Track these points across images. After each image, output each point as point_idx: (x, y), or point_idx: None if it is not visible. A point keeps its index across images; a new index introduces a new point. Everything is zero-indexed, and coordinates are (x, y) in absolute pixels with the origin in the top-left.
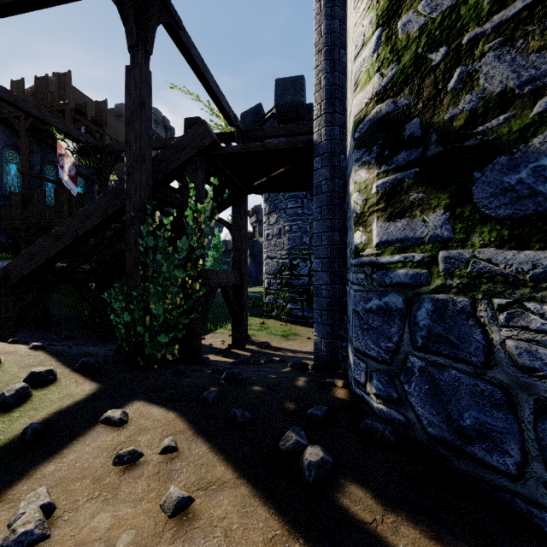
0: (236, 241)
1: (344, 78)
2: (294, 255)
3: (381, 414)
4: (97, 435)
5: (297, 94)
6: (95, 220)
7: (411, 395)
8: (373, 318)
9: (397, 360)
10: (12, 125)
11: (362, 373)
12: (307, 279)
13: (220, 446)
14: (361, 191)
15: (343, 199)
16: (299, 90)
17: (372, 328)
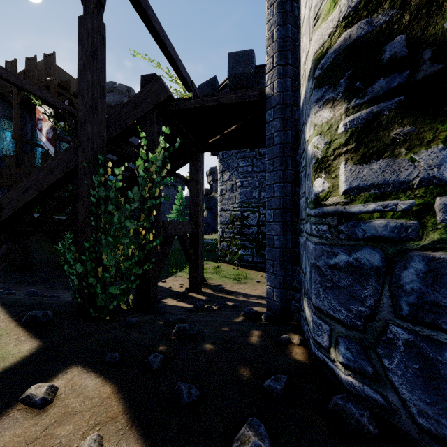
0: (192, 194)
1: (296, 31)
2: (245, 207)
3: (351, 388)
4: (9, 424)
5: (248, 66)
6: (58, 174)
7: (393, 373)
8: (340, 276)
9: (372, 328)
10: (7, 99)
11: (325, 335)
12: (256, 228)
13: (157, 446)
14: (322, 133)
15: (295, 151)
16: (249, 62)
17: (338, 287)
